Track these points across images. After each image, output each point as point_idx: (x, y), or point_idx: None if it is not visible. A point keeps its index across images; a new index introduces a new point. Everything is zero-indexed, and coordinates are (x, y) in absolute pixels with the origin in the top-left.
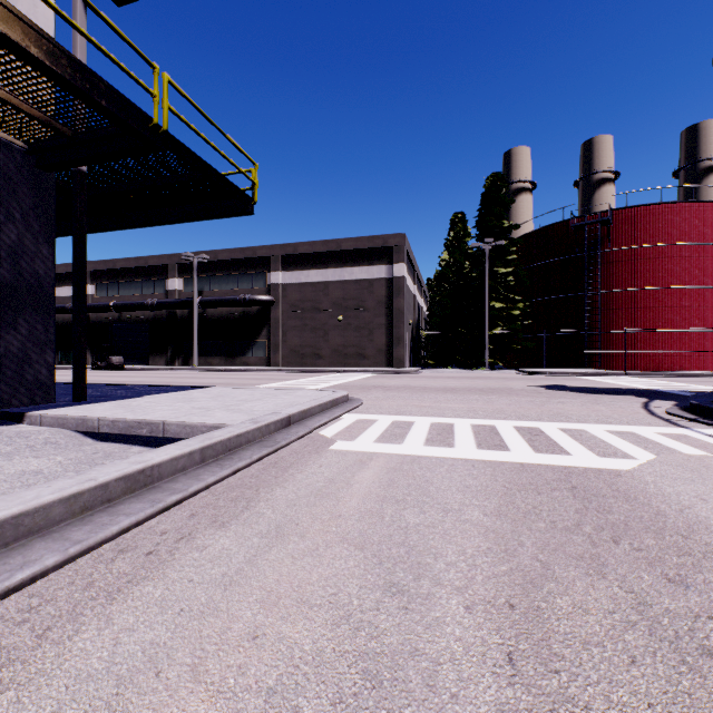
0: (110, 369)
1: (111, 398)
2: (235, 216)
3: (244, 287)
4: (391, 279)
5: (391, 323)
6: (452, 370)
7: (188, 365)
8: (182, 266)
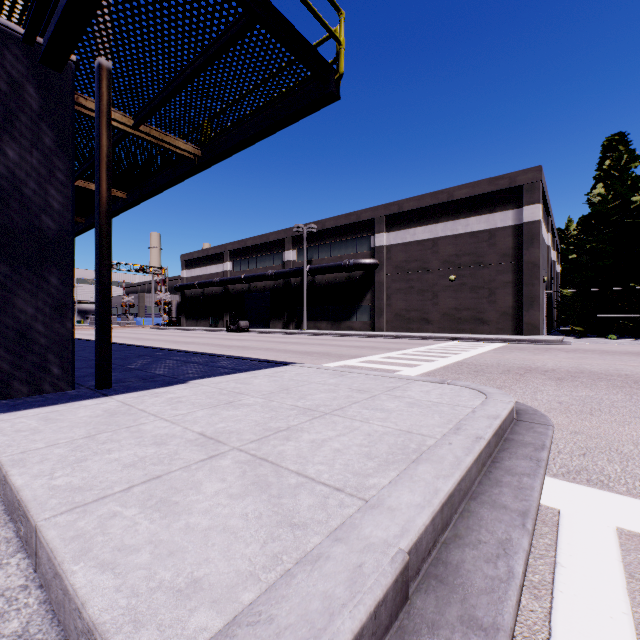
0: (239, 331)
1: (150, 382)
2: (312, 111)
3: (348, 253)
4: (520, 225)
5: (520, 280)
6: (619, 340)
7: (300, 329)
8: (295, 239)
